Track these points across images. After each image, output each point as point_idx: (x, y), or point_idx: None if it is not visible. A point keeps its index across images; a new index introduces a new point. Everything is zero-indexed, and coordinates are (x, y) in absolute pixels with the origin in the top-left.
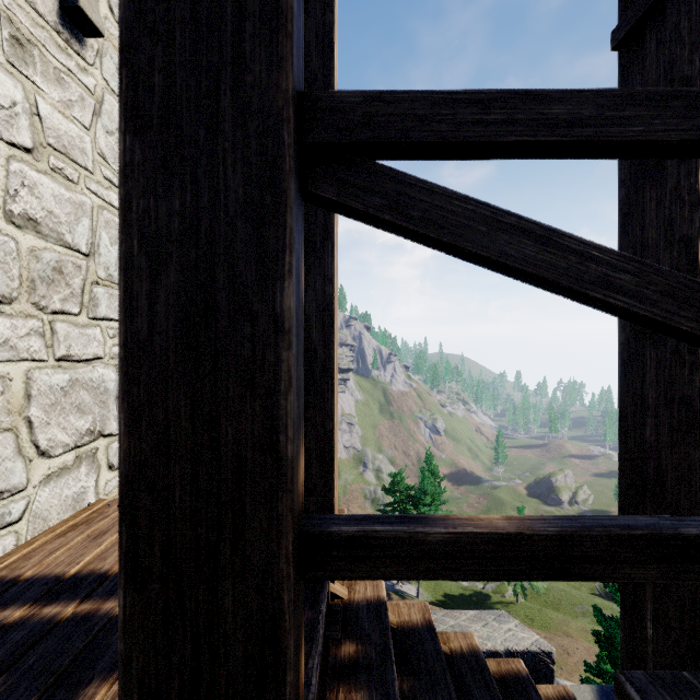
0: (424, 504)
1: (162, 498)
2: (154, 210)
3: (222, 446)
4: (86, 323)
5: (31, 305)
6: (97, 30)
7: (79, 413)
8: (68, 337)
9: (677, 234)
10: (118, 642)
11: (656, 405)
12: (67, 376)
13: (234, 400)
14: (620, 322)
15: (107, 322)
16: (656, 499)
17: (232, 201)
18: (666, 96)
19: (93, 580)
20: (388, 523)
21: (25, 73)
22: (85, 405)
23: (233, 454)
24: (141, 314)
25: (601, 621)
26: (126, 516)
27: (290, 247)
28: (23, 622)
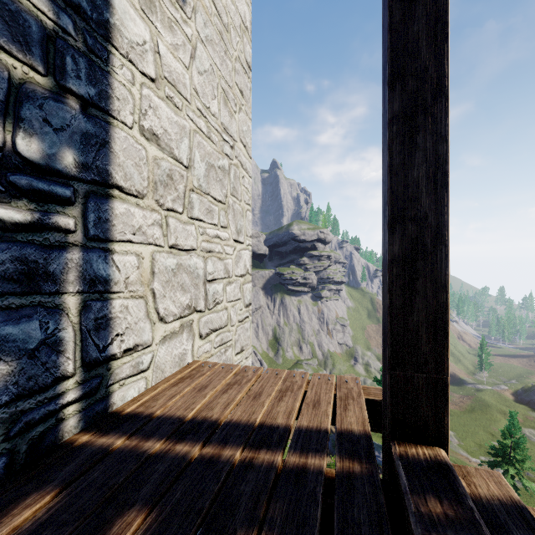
0: None
1: None
2: None
3: None
4: (186, 221)
5: (154, 202)
6: None
7: (182, 291)
8: (176, 230)
9: None
10: None
11: None
12: (175, 261)
13: None
14: None
15: (198, 222)
16: None
17: None
18: None
19: (208, 426)
20: None
21: (151, 20)
22: (186, 285)
23: None
24: None
25: None
26: None
27: None
28: (163, 455)
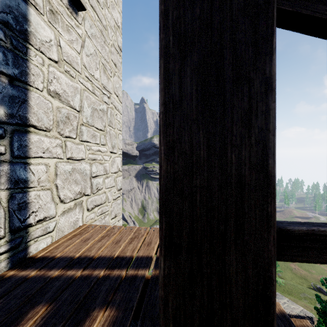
0: None
1: (188, 200)
2: (183, 17)
3: (228, 167)
4: (78, 142)
5: (57, 133)
6: (83, 6)
7: (75, 184)
8: (71, 148)
9: None
10: (159, 290)
11: None
12: (71, 166)
13: (236, 137)
14: None
15: (86, 143)
16: None
17: (235, 5)
18: None
19: (87, 260)
20: (324, 226)
21: (55, 27)
22: (78, 180)
23: (235, 172)
24: (174, 83)
25: (320, 303)
26: (165, 211)
27: (275, 33)
28: (59, 277)
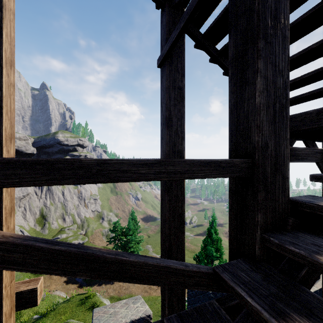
0: (130, 235)
1: None
2: None
3: None
4: None
5: None
6: None
7: None
8: None
9: (177, 149)
10: None
11: (169, 218)
12: None
13: None
14: (161, 181)
15: None
16: (169, 257)
17: None
18: (33, 163)
19: None
20: None
21: None
22: None
23: None
24: None
25: None
26: None
27: None
28: None
